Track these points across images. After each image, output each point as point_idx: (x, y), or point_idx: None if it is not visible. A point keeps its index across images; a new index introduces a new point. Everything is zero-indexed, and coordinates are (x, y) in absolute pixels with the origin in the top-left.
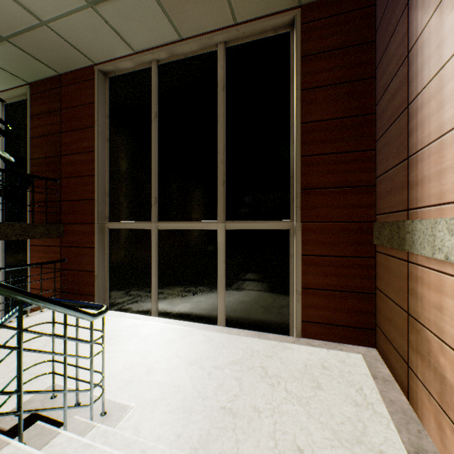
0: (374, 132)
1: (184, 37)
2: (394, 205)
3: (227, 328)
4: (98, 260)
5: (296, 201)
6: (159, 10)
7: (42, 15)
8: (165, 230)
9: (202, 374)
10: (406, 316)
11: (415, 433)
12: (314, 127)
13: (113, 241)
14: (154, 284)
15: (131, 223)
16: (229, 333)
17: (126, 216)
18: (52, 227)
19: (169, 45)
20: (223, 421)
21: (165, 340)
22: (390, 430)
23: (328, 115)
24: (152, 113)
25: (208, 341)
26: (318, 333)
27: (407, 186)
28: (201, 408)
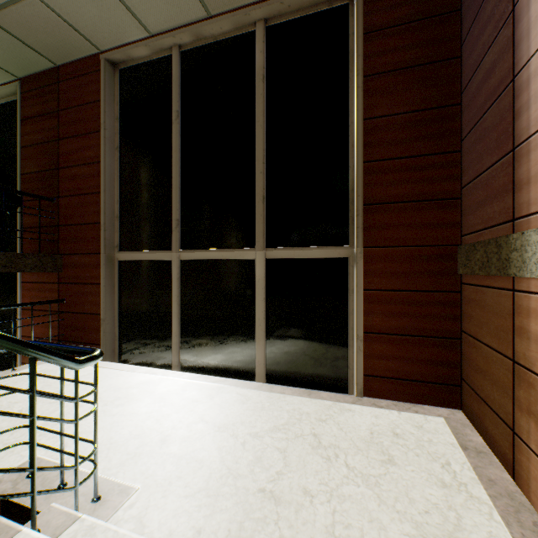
0: (459, 128)
1: (212, 13)
2: (491, 217)
3: (268, 384)
4: (105, 300)
5: (357, 220)
6: None
7: None
8: (189, 261)
9: (234, 445)
10: (510, 365)
11: (530, 526)
12: (380, 124)
13: (124, 276)
14: (175, 329)
15: (147, 253)
16: (270, 390)
17: (140, 244)
18: (46, 258)
19: (194, 25)
20: (262, 510)
21: (187, 399)
22: (495, 522)
23: (398, 109)
24: (172, 112)
25: (243, 401)
26: (385, 390)
27: (512, 188)
28: (232, 491)
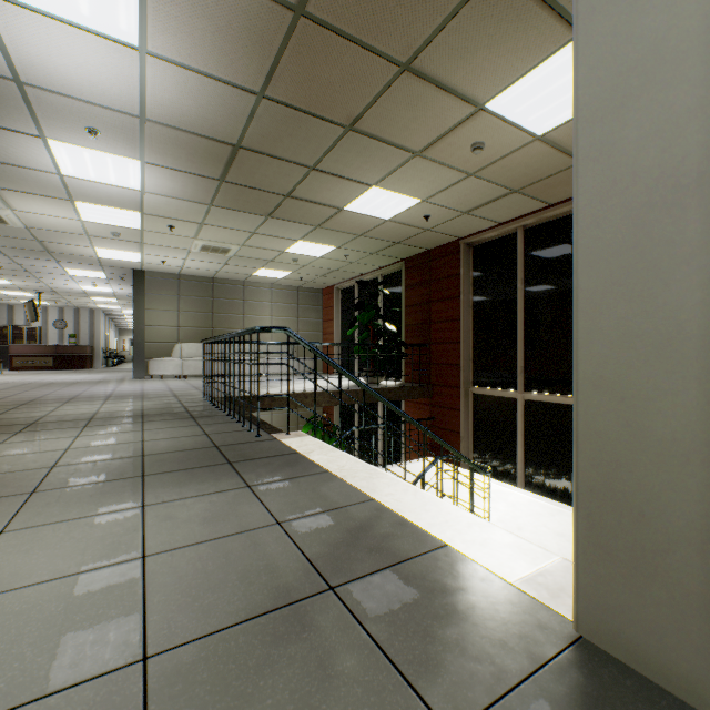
0: None
1: (553, 203)
2: None
3: None
4: (463, 423)
5: None
6: (526, 198)
7: (427, 227)
8: (532, 401)
9: (568, 545)
10: None
11: None
12: None
13: (476, 406)
14: (519, 455)
15: (495, 390)
16: None
17: (490, 383)
18: (424, 388)
19: (537, 213)
20: None
21: (532, 511)
22: None
23: None
24: (517, 280)
25: None
26: None
27: None
28: None
